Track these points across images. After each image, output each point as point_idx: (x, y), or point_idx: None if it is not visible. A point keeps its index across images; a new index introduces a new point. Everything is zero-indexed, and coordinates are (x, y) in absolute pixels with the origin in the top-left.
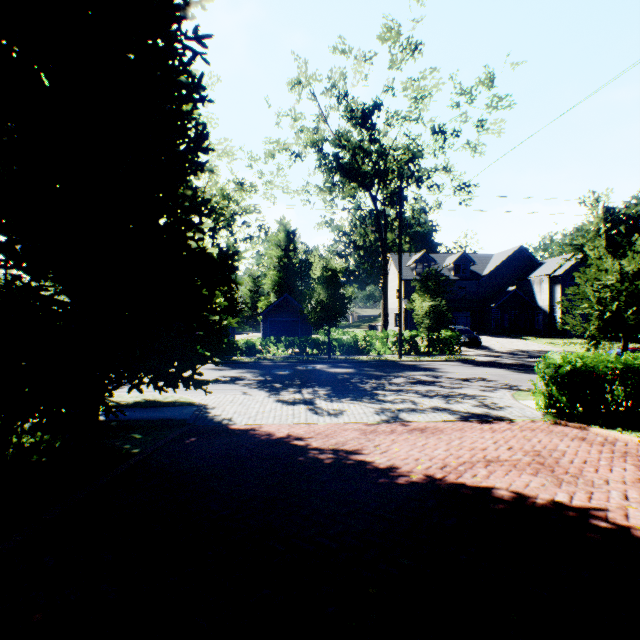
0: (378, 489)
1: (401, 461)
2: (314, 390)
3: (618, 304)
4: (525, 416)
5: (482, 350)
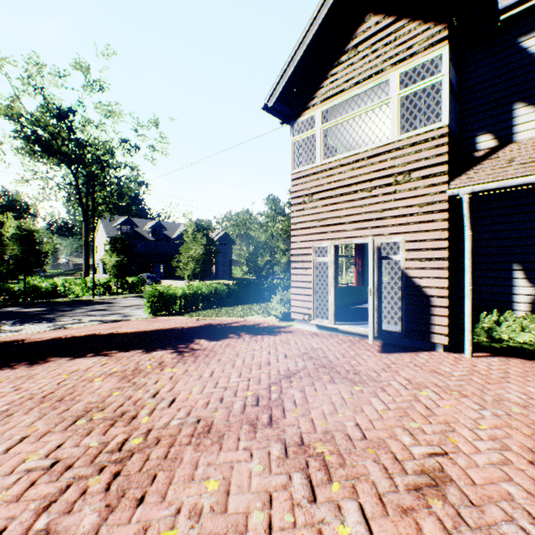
0: (25, 342)
1: (47, 336)
2: (2, 322)
3: (195, 264)
4: (140, 317)
5: None
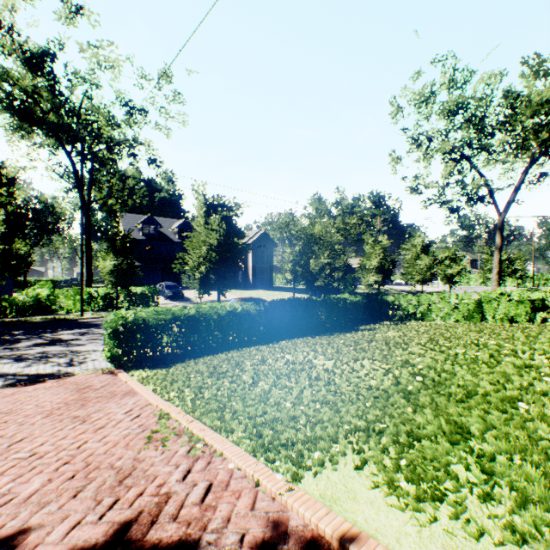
0: None
1: None
2: None
3: (208, 268)
4: (94, 368)
5: (183, 302)
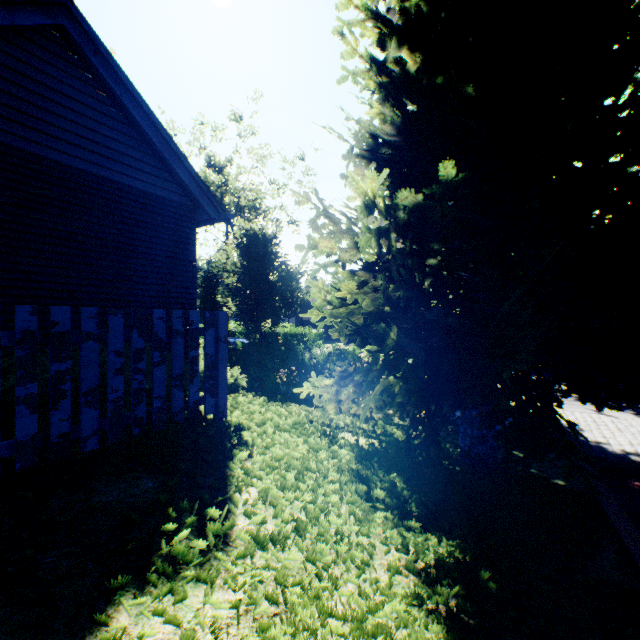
0: None
1: None
2: None
3: None
4: None
5: None
